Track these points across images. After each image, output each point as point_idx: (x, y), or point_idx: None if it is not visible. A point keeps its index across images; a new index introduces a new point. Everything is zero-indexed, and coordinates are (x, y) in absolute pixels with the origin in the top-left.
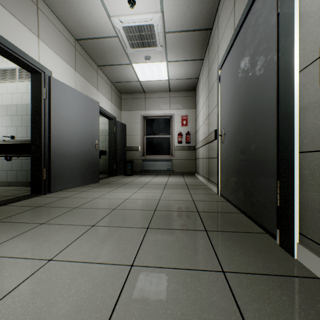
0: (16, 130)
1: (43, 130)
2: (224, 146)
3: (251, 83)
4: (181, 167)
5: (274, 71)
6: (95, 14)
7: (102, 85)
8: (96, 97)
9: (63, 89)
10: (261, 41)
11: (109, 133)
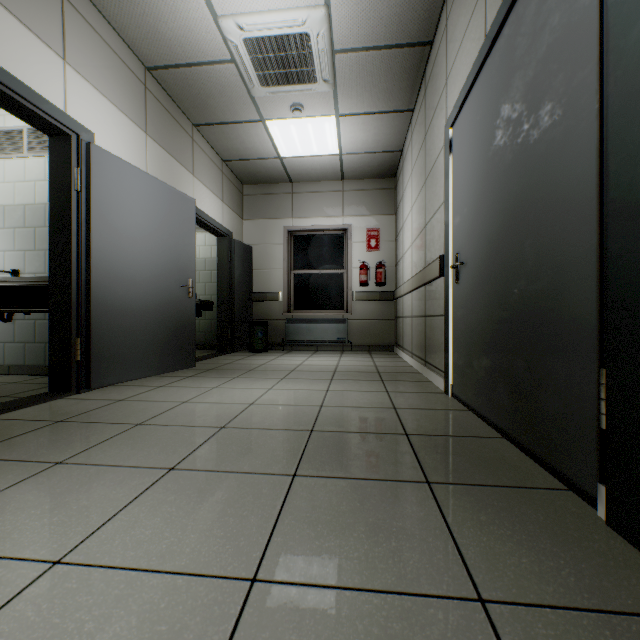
0: (23, 259)
1: (74, 257)
2: (461, 290)
3: (528, 147)
4: (366, 335)
5: (591, 112)
6: (185, 12)
7: (203, 166)
8: (191, 189)
9: (118, 170)
10: (555, 46)
11: (218, 266)
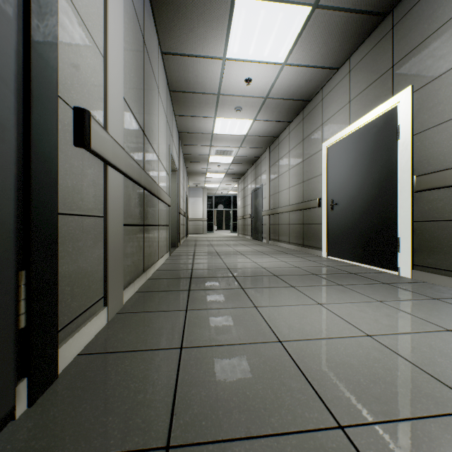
0: None
1: None
2: None
3: None
4: None
5: (10, 2)
6: None
7: None
8: None
9: None
10: None
11: None
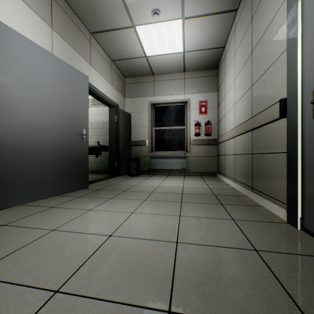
0: None
1: None
2: None
3: None
4: (198, 166)
5: None
6: None
7: (97, 61)
8: (89, 74)
9: (20, 43)
10: None
11: (109, 124)
